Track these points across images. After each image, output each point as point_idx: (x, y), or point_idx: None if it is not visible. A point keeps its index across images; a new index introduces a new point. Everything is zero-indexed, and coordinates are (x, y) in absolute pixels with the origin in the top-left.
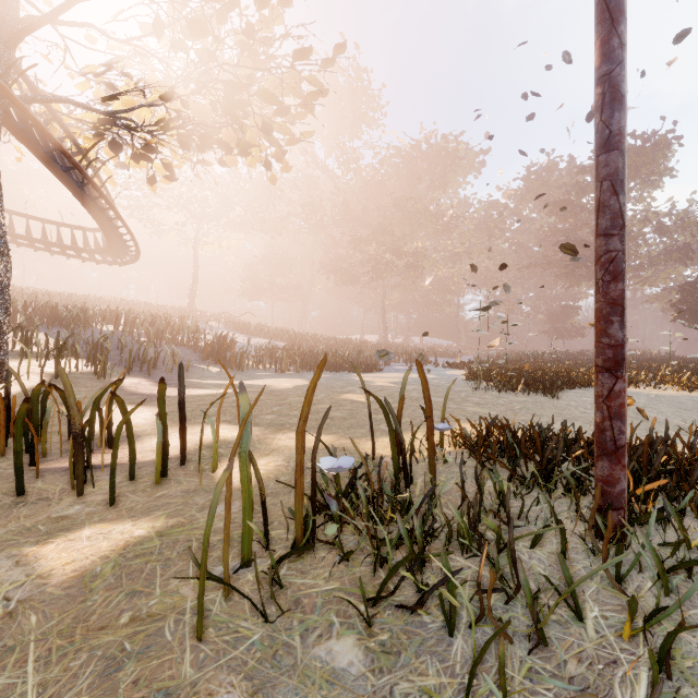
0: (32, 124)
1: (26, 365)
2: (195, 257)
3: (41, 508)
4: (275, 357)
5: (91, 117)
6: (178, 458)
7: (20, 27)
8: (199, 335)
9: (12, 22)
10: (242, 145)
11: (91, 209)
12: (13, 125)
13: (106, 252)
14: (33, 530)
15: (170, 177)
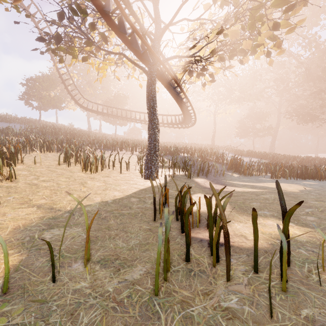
0: (165, 71)
1: (162, 171)
2: (214, 120)
3: (207, 286)
4: (271, 169)
5: (182, 63)
6: (271, 251)
7: (162, 31)
8: (223, 157)
9: (159, 31)
10: (252, 48)
11: (180, 105)
12: (158, 75)
13: (182, 123)
14: (218, 324)
15: (212, 80)
